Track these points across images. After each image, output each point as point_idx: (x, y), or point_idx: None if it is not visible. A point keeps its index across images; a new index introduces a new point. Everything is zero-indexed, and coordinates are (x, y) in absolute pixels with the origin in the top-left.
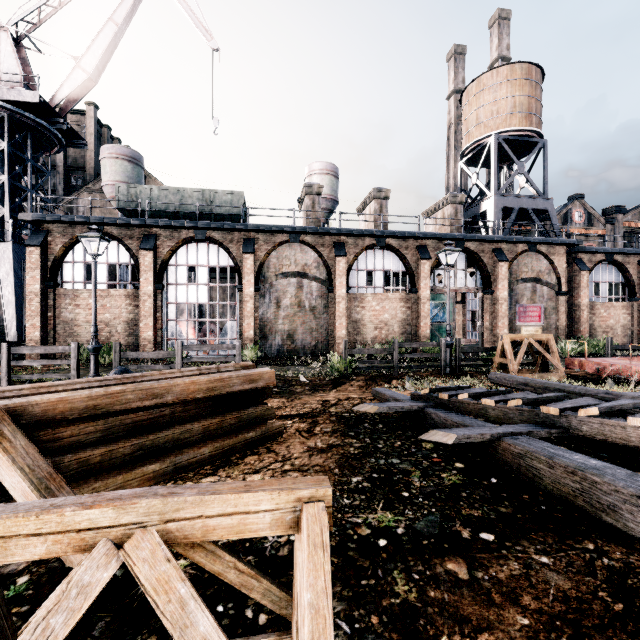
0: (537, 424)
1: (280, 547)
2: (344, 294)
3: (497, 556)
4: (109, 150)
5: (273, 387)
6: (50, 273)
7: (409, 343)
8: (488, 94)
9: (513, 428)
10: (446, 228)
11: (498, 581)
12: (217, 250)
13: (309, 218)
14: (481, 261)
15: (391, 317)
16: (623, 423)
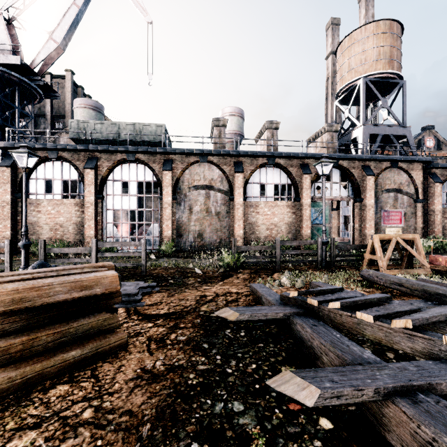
0: (439, 362)
1: None
2: (242, 202)
3: None
4: (79, 102)
5: (170, 278)
6: (19, 187)
7: (290, 241)
8: (358, 46)
9: (406, 373)
10: (324, 151)
11: None
12: (144, 169)
13: (214, 143)
14: (352, 175)
15: (279, 220)
16: None
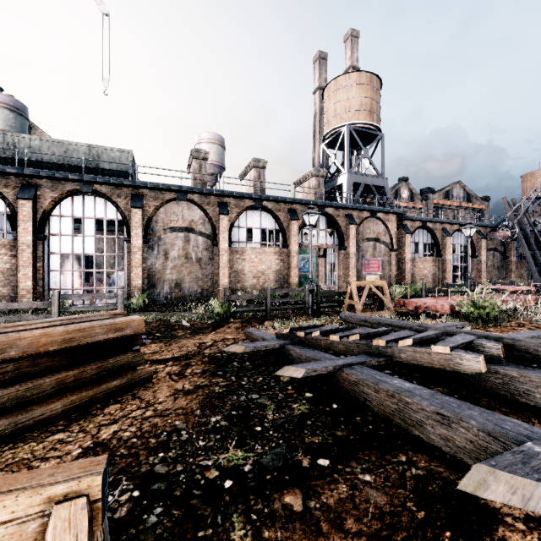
0: (370, 354)
1: (118, 507)
2: (227, 248)
3: (329, 481)
4: None
5: (156, 332)
6: None
7: (279, 289)
8: (343, 93)
9: (351, 359)
10: (311, 196)
11: (327, 508)
12: (104, 203)
13: (195, 179)
14: (337, 223)
15: (267, 268)
16: (429, 350)
